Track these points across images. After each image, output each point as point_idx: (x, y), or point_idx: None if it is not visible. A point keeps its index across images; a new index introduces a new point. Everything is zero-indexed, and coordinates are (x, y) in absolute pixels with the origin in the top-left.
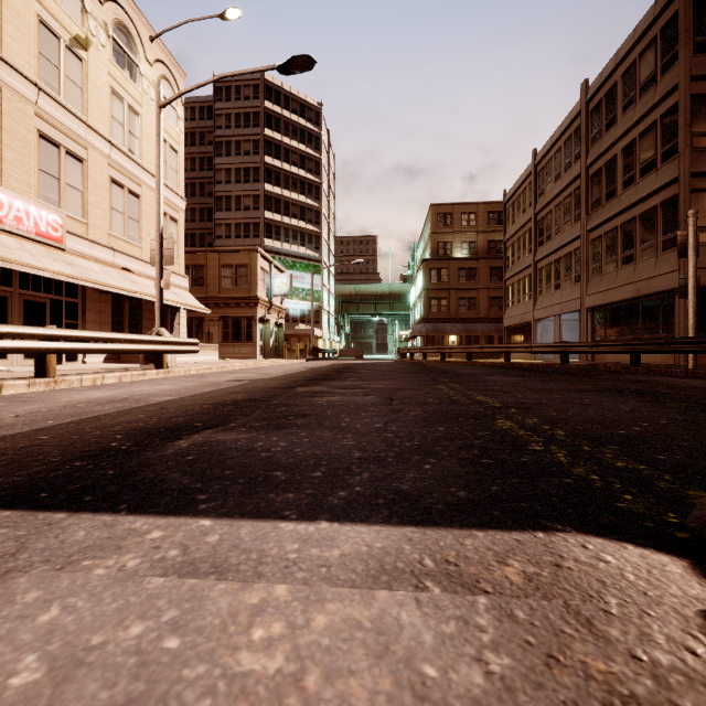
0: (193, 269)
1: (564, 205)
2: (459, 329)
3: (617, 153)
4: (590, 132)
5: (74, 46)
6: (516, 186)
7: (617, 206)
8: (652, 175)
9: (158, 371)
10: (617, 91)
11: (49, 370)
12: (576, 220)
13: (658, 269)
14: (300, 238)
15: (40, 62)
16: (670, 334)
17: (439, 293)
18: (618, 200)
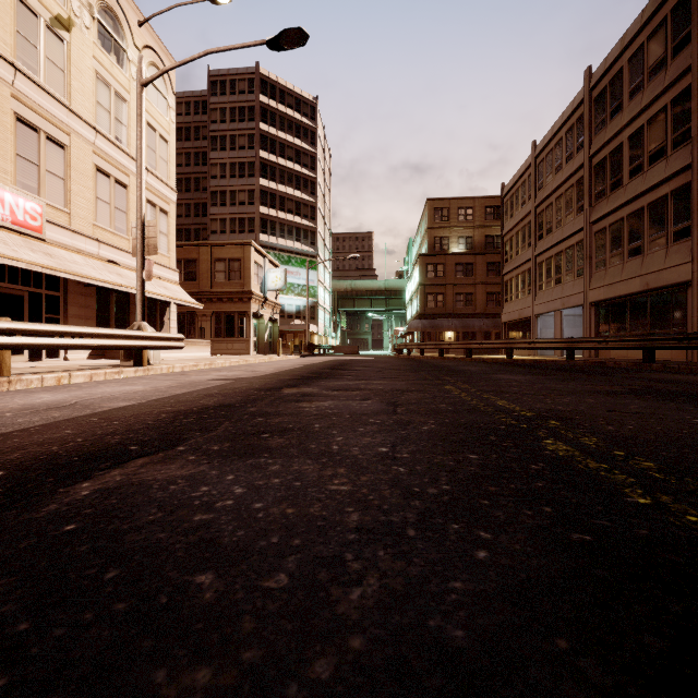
0: (185, 263)
1: (565, 197)
2: (456, 325)
3: (623, 142)
4: (594, 121)
5: (55, 26)
6: (515, 180)
7: (623, 197)
8: (662, 163)
9: (136, 368)
10: (623, 76)
11: (1, 368)
12: (578, 212)
13: (668, 261)
14: (296, 234)
15: (17, 41)
16: (681, 329)
17: (436, 289)
18: (624, 190)
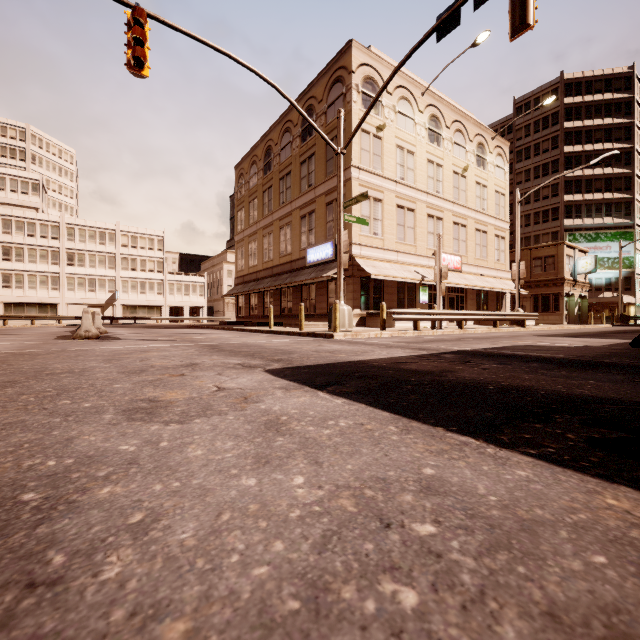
0: (510, 264)
1: None
2: None
3: None
4: None
5: (463, 173)
6: None
7: None
8: None
9: (523, 328)
10: None
11: (497, 326)
12: None
13: None
14: (605, 210)
15: (453, 191)
16: None
17: None
18: None
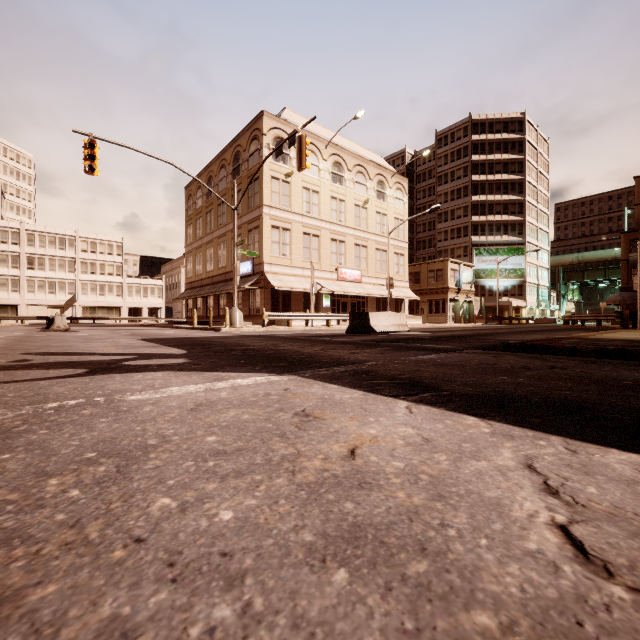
0: (414, 274)
1: None
2: None
3: None
4: None
5: (364, 205)
6: None
7: None
8: None
9: None
10: None
11: None
12: None
13: None
14: (503, 229)
15: (355, 219)
16: None
17: None
18: None
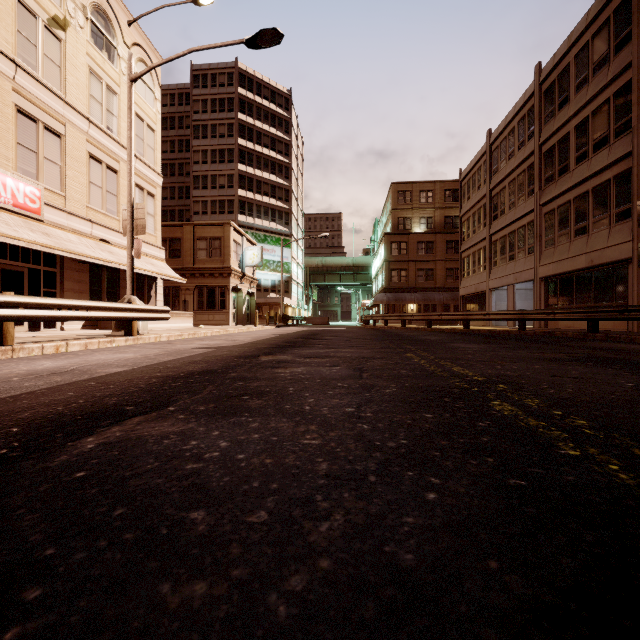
0: (170, 242)
1: (517, 181)
2: (418, 298)
3: (570, 131)
4: (543, 112)
5: (52, 26)
6: (472, 165)
7: (570, 181)
8: (605, 151)
9: (127, 338)
10: (570, 71)
11: (6, 337)
12: (529, 195)
13: (611, 240)
14: (271, 214)
15: (17, 39)
16: (623, 302)
17: (399, 265)
18: (571, 175)
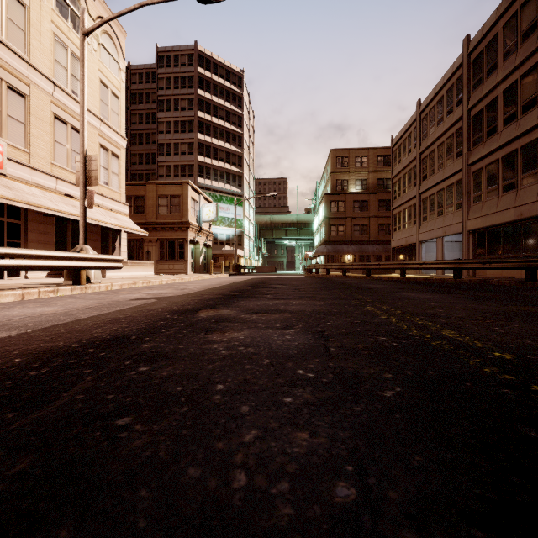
0: (135, 199)
1: (446, 144)
2: (354, 249)
3: (498, 95)
4: (472, 80)
5: None
6: (402, 132)
7: (498, 141)
8: (534, 111)
9: (73, 287)
10: (498, 40)
11: None
12: (458, 156)
13: None
14: (226, 177)
15: None
16: None
17: (338, 221)
18: (499, 135)
